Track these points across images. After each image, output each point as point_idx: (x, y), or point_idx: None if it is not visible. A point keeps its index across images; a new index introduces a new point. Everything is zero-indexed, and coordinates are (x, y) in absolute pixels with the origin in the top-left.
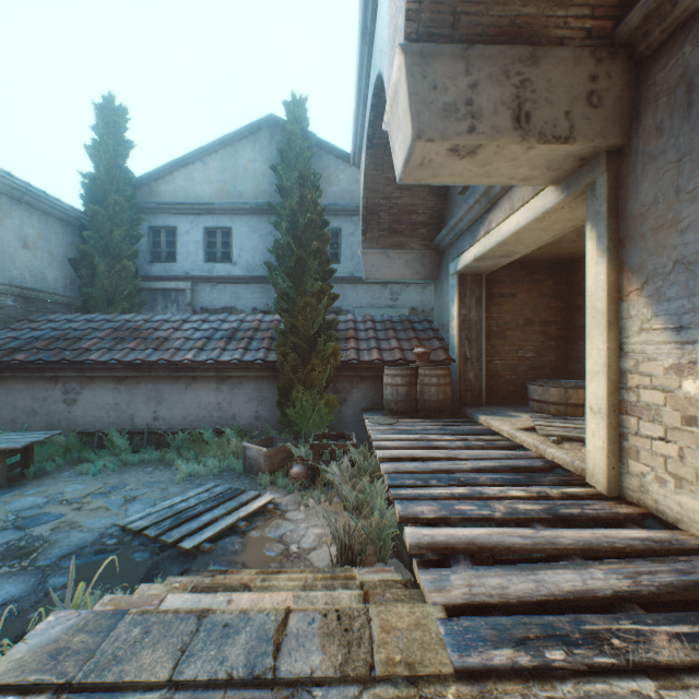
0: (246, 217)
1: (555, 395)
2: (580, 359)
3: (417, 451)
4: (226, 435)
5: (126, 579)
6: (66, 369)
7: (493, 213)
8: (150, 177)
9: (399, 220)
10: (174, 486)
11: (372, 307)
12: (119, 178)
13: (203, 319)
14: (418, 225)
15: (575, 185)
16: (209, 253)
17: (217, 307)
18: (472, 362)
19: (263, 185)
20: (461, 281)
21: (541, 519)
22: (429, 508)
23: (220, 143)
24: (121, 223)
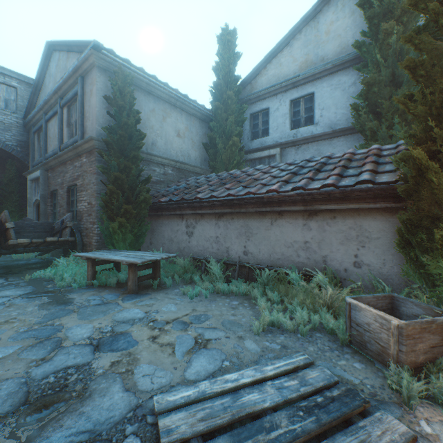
0: (327, 78)
1: None
2: None
3: None
4: (315, 280)
5: None
6: (186, 208)
7: None
8: (250, 76)
9: None
10: (251, 337)
11: None
12: (230, 81)
13: (288, 163)
14: None
15: None
16: (293, 122)
17: None
18: None
19: (345, 39)
20: None
21: None
22: None
23: (302, 22)
24: (232, 113)
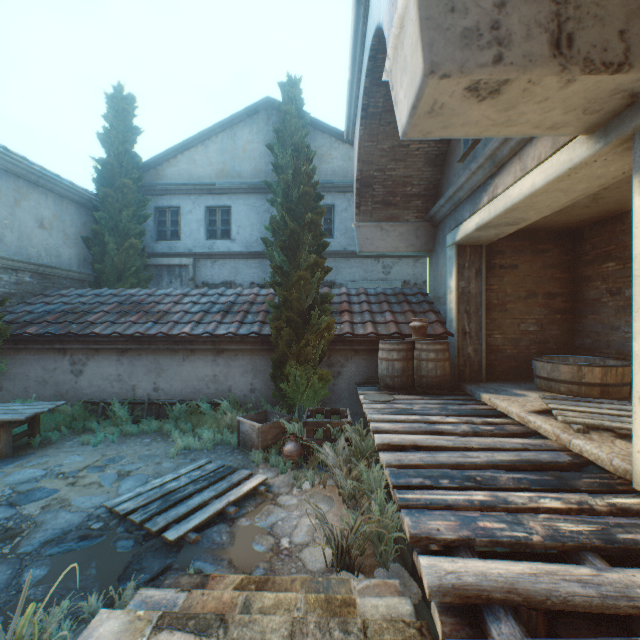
0: (244, 196)
1: (566, 373)
2: (589, 334)
3: (420, 437)
4: (222, 407)
5: (103, 576)
6: (72, 342)
7: (499, 177)
8: (156, 161)
9: (393, 192)
10: (168, 460)
11: (365, 280)
12: (128, 162)
13: (202, 293)
14: (413, 197)
15: (617, 130)
16: (209, 231)
17: (217, 281)
18: (471, 336)
19: (260, 164)
20: (459, 252)
21: (594, 547)
22: (446, 524)
23: (219, 126)
24: (130, 204)
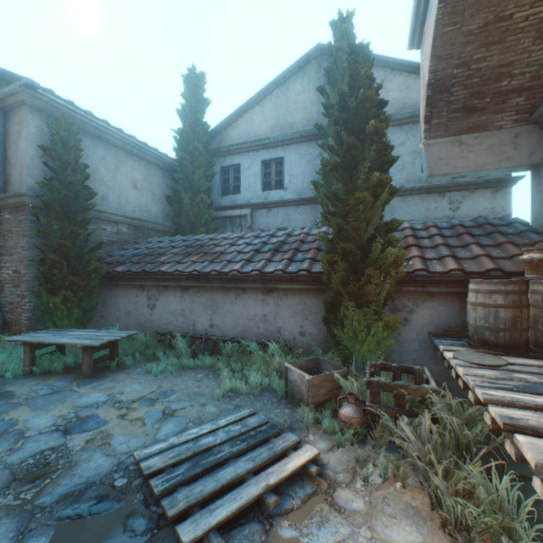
0: (295, 146)
1: None
2: None
3: None
4: (270, 349)
5: None
6: (148, 279)
7: None
8: (221, 127)
9: (479, 92)
10: (212, 403)
11: (426, 219)
12: (198, 130)
13: (255, 235)
14: (511, 93)
15: None
16: (265, 183)
17: (271, 229)
18: None
19: (311, 113)
20: None
21: None
22: None
23: (273, 84)
24: (200, 165)
